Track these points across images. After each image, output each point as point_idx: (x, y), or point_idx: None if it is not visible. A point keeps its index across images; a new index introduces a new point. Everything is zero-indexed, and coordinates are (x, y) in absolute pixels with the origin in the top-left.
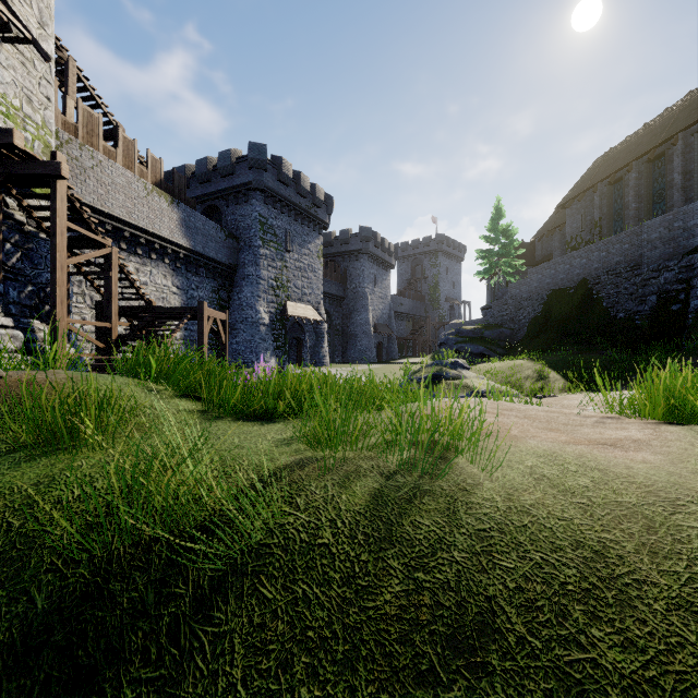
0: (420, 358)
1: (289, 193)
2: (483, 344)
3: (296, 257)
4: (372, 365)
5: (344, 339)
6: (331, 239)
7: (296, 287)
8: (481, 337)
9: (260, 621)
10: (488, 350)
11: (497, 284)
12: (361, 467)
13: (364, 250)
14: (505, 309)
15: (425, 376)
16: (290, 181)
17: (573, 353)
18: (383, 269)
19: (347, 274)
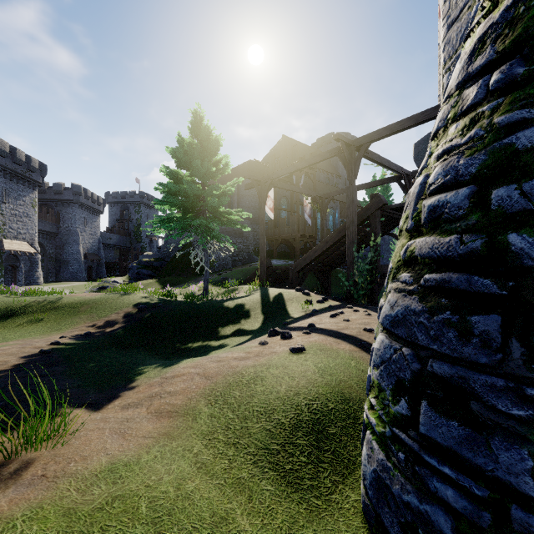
0: (123, 276)
1: (6, 162)
2: (151, 269)
3: (11, 207)
4: (80, 283)
5: (57, 264)
6: (45, 188)
7: (11, 228)
8: (151, 265)
9: (33, 309)
10: (153, 273)
11: (165, 235)
12: (47, 299)
13: (76, 201)
14: (166, 250)
15: (98, 288)
16: (7, 154)
17: (177, 275)
18: (93, 214)
19: (60, 216)
